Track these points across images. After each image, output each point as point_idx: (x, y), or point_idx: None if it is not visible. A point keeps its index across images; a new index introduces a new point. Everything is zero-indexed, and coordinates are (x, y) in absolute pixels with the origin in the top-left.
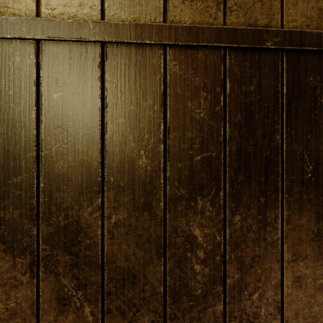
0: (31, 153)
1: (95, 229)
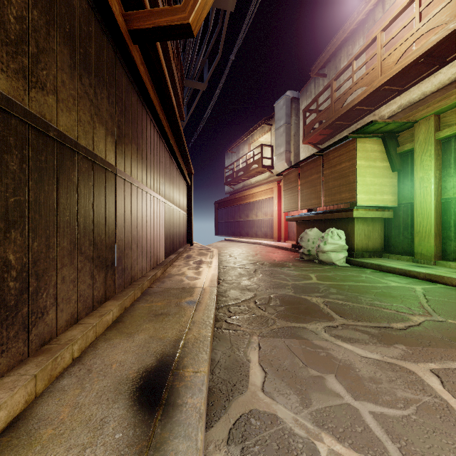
0: None
1: None
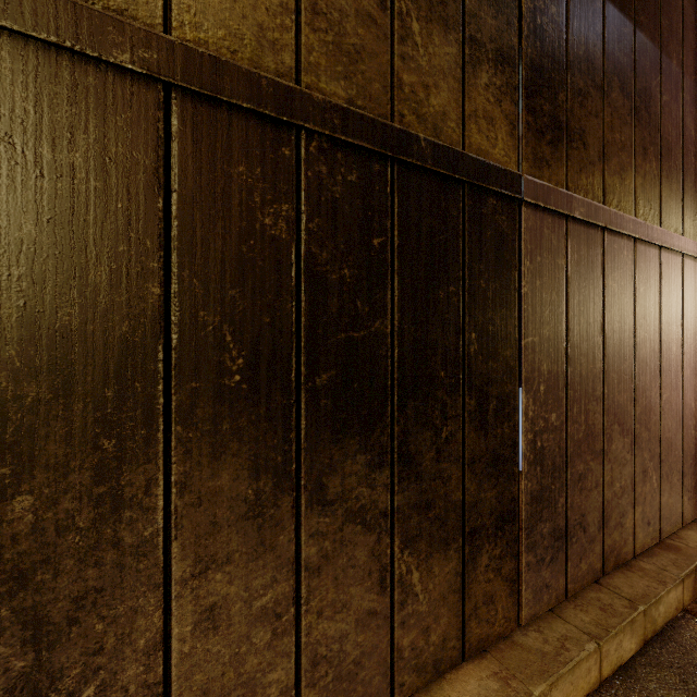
0: None
1: None
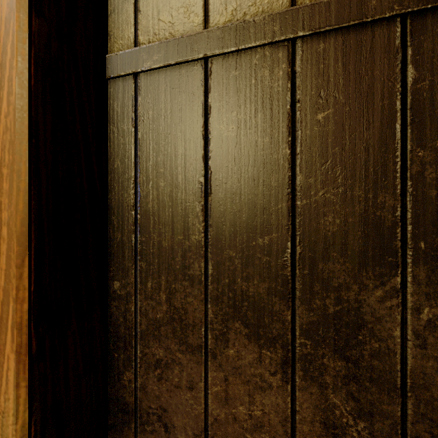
0: (283, 204)
1: (388, 327)
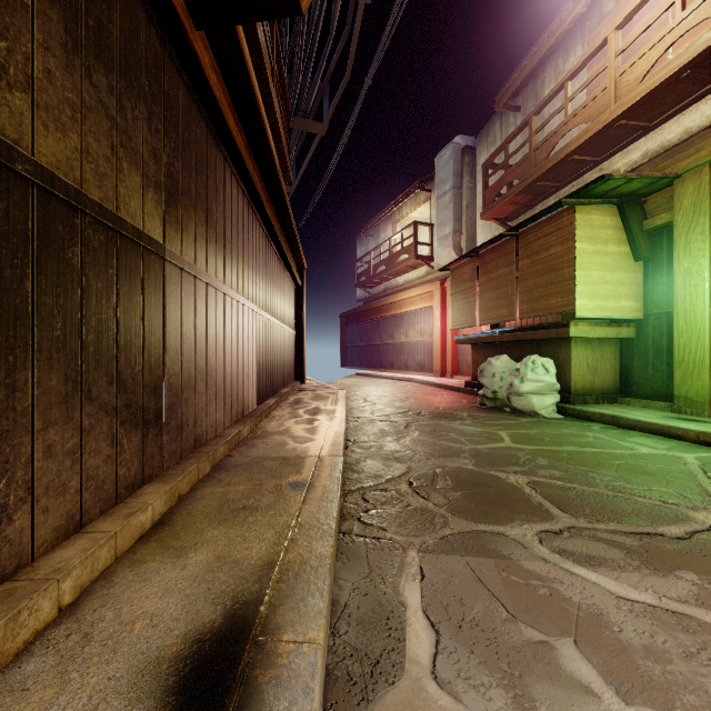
0: None
1: None
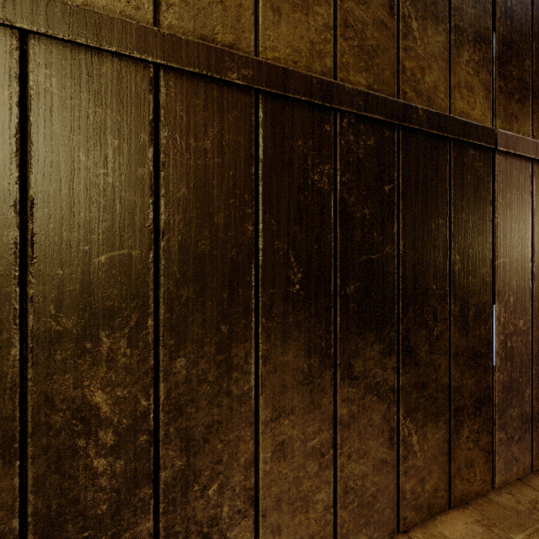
0: None
1: None
